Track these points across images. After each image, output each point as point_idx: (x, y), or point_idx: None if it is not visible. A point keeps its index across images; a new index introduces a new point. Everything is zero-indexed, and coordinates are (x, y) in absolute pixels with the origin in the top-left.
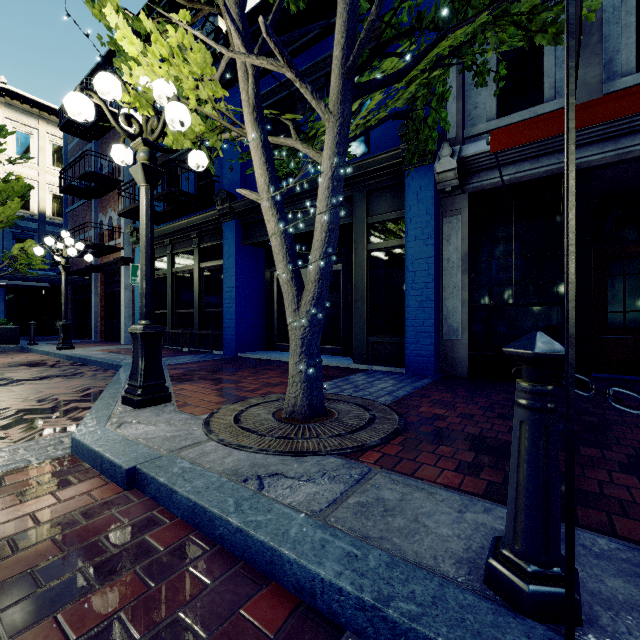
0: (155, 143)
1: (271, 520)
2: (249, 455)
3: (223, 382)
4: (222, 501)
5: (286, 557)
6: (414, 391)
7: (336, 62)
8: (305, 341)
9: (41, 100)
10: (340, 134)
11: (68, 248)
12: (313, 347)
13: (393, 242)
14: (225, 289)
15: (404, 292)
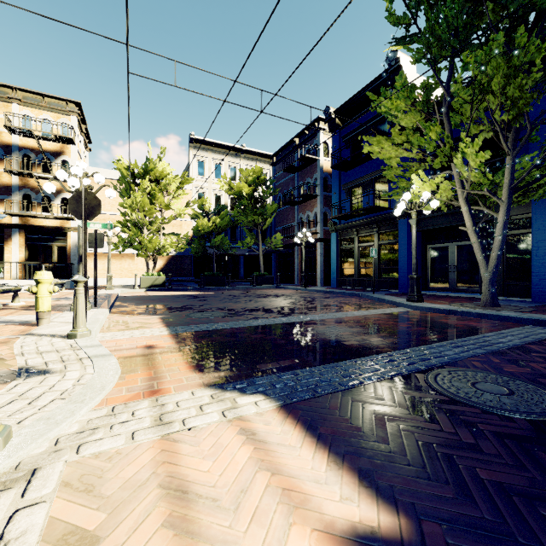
0: (419, 210)
1: (504, 314)
2: (482, 310)
3: (428, 300)
4: (487, 313)
5: (513, 317)
6: (539, 305)
7: (506, 184)
8: (491, 280)
9: (258, 151)
10: (507, 209)
11: (309, 237)
12: (494, 282)
13: (522, 231)
14: (399, 256)
15: (530, 258)
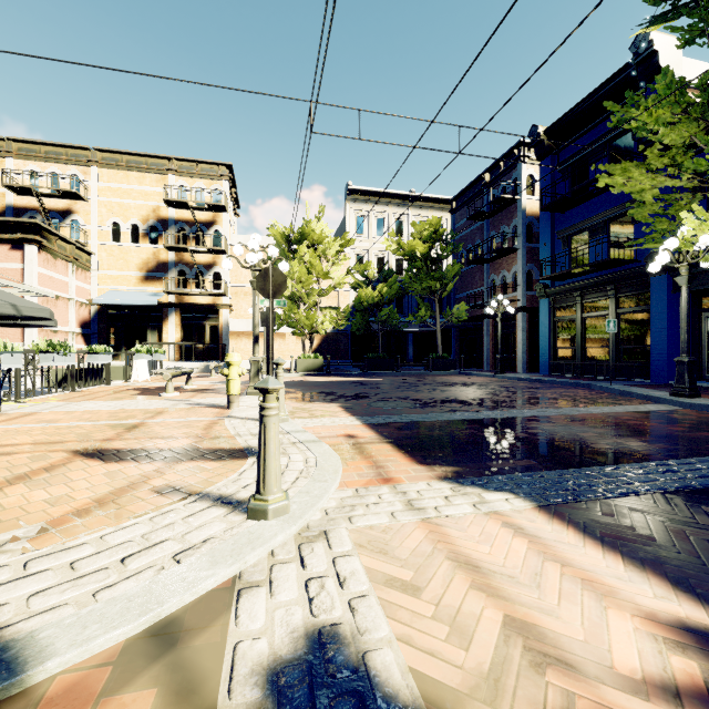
0: (692, 263)
1: None
2: None
3: (708, 395)
4: None
5: None
6: None
7: None
8: None
9: (432, 195)
10: None
11: (507, 307)
12: None
13: None
14: (653, 330)
15: None
